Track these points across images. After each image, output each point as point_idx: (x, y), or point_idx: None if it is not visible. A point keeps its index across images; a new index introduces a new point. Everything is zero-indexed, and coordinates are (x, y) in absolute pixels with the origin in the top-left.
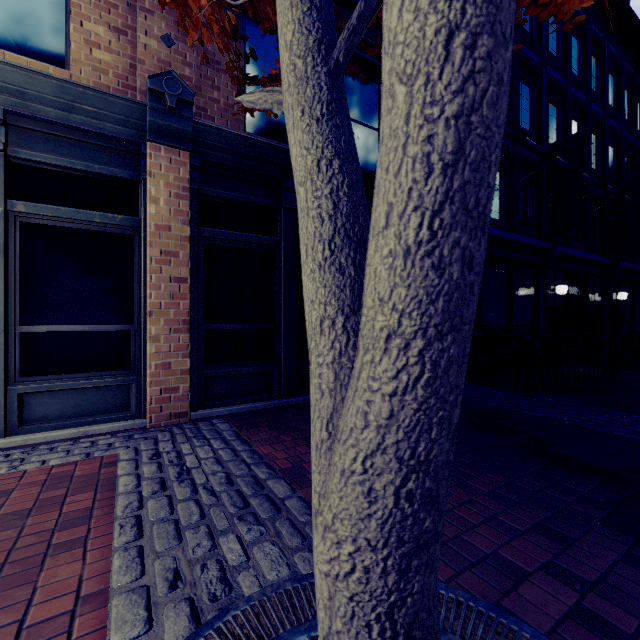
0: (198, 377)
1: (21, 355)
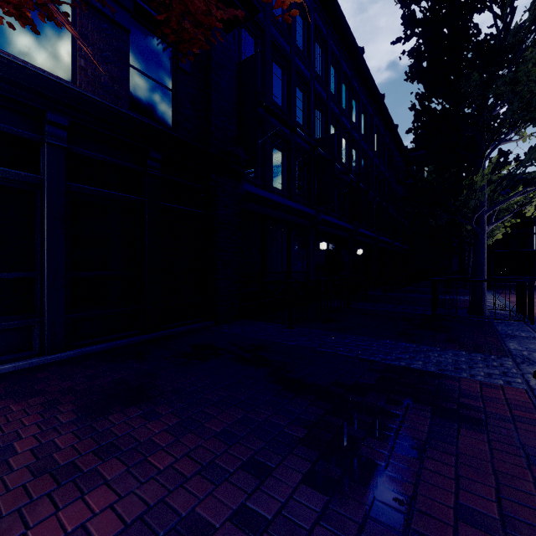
0: None
1: None
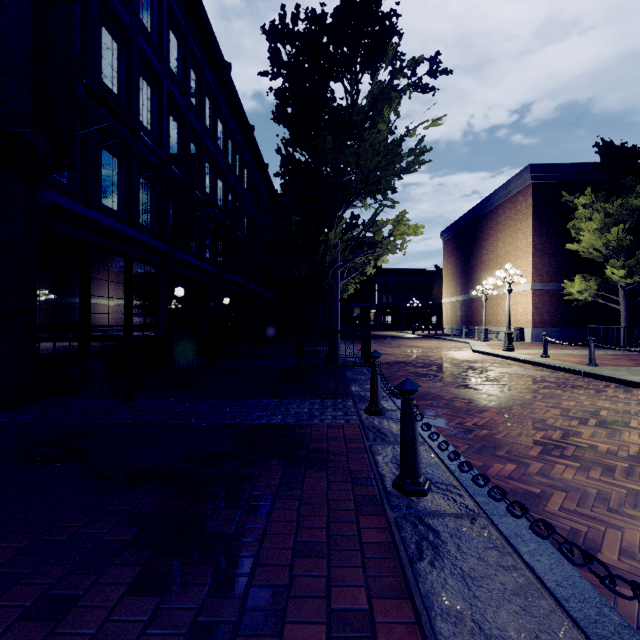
0: None
1: None
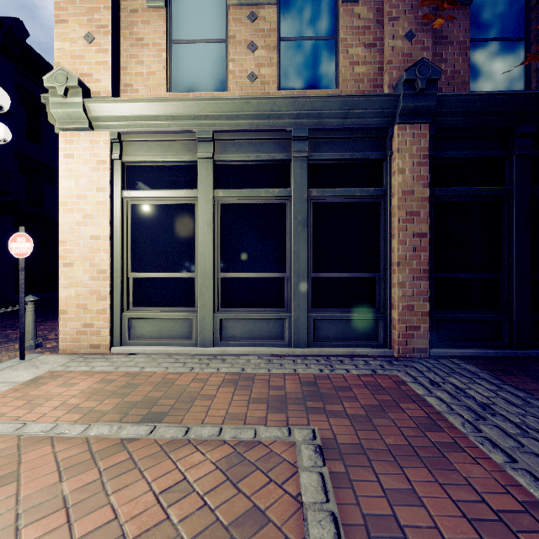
0: (430, 319)
1: (311, 293)
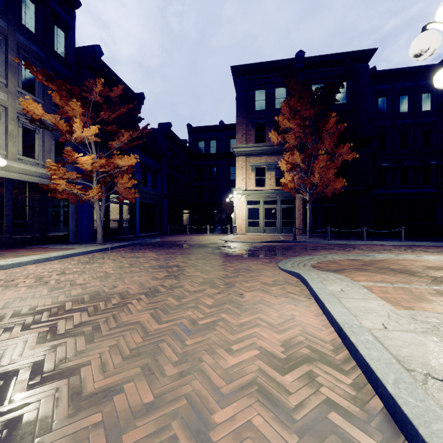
0: (303, 229)
1: (281, 224)
